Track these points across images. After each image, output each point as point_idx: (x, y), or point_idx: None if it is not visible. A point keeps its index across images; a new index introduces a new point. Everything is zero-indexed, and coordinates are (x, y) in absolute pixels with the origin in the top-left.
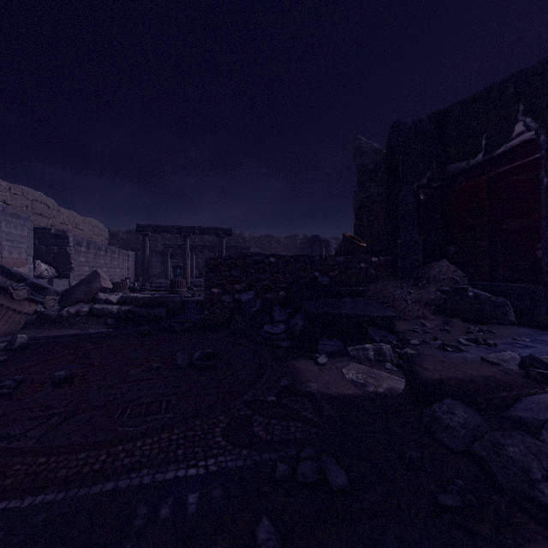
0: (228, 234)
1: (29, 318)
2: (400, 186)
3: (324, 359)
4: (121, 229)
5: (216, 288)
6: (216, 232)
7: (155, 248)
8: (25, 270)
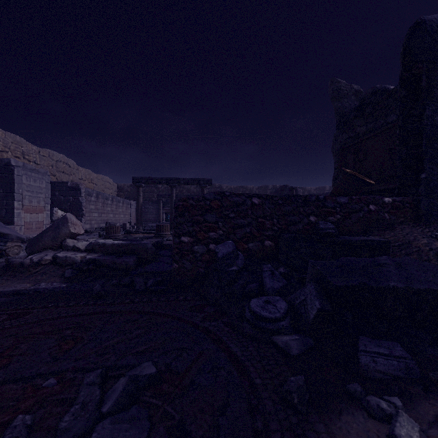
0: (208, 184)
1: (4, 263)
2: (424, 103)
3: (409, 426)
4: (126, 184)
5: (186, 237)
6: (198, 182)
7: (152, 198)
8: (43, 215)
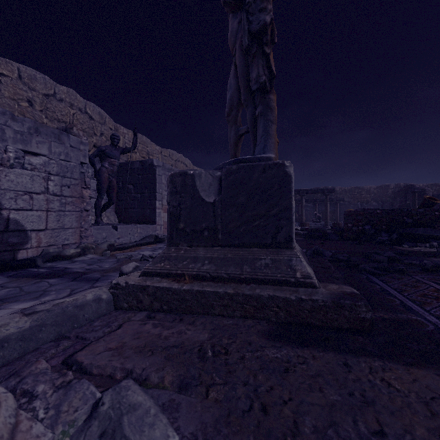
0: (331, 192)
1: None
2: None
3: (406, 246)
4: None
5: (349, 224)
6: (322, 191)
7: None
8: None
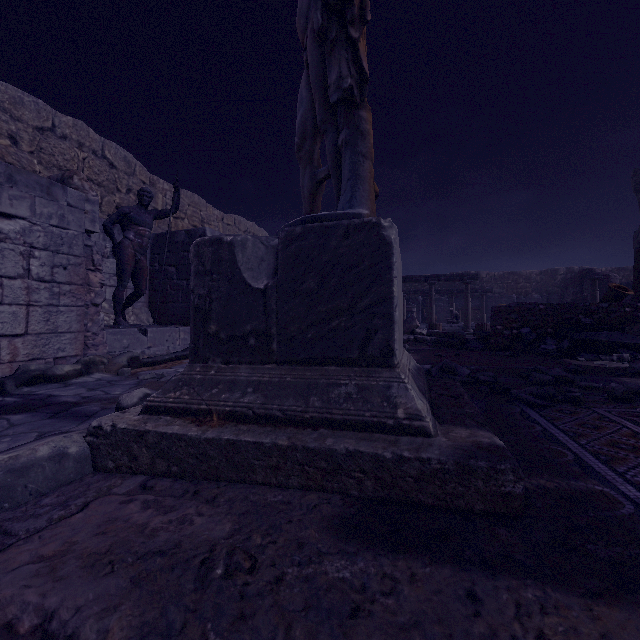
0: (473, 279)
1: None
2: None
3: (582, 359)
4: None
5: (499, 326)
6: (461, 278)
7: None
8: None
